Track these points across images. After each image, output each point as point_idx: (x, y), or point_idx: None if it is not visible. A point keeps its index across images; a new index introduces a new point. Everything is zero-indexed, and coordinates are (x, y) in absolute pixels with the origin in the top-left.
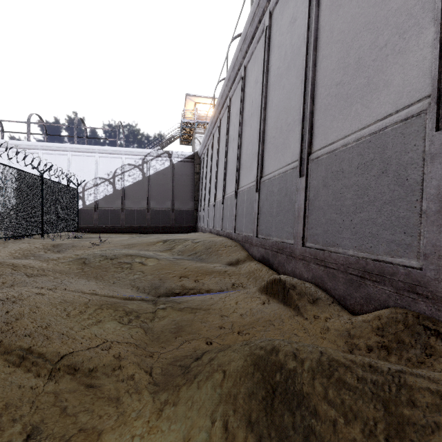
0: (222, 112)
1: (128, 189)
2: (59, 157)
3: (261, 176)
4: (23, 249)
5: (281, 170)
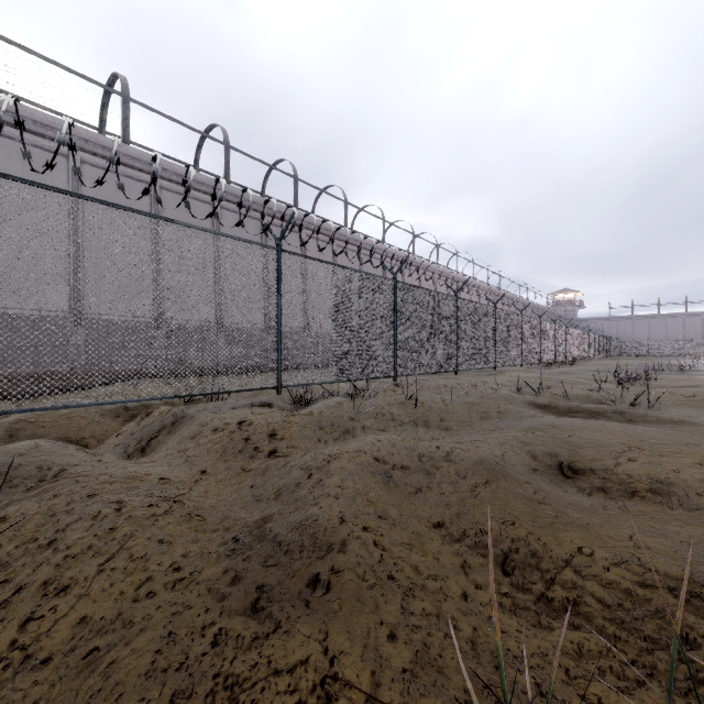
0: None
1: None
2: None
3: None
4: None
5: None
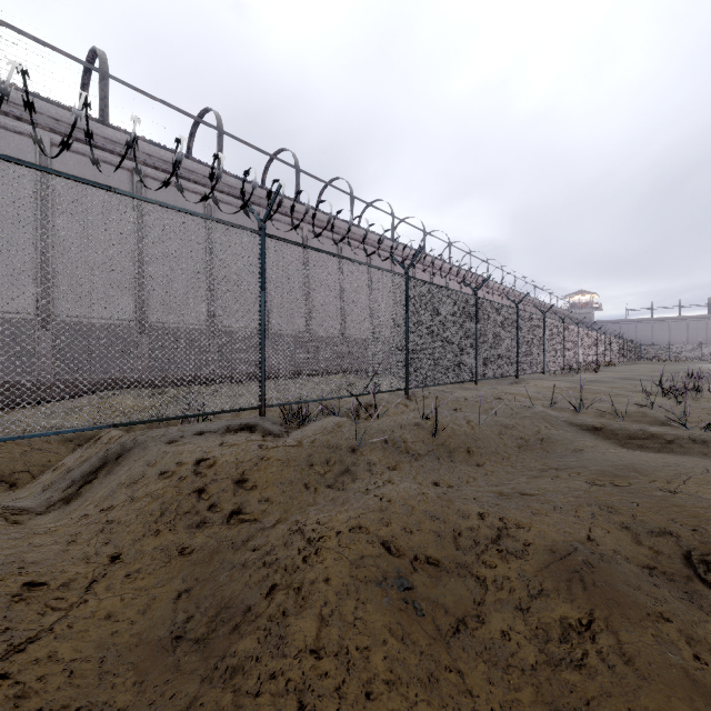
0: None
1: None
2: None
3: None
4: None
5: None
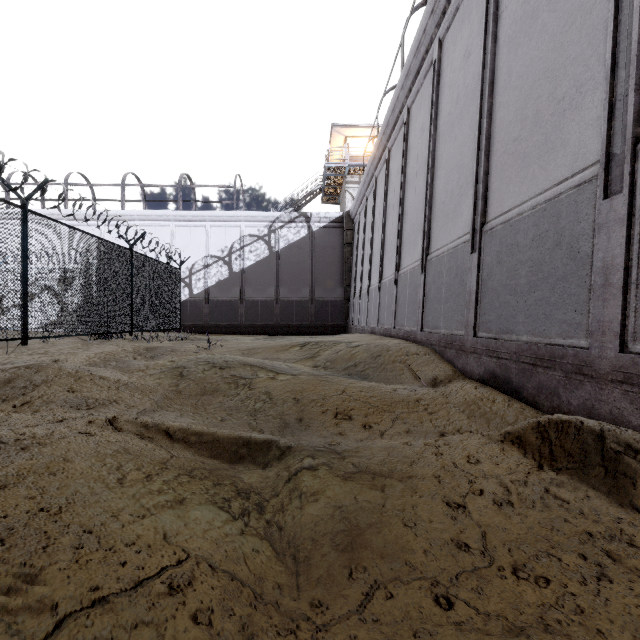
0: (392, 137)
1: (249, 271)
2: (160, 230)
3: (483, 221)
4: (107, 353)
5: (540, 198)
